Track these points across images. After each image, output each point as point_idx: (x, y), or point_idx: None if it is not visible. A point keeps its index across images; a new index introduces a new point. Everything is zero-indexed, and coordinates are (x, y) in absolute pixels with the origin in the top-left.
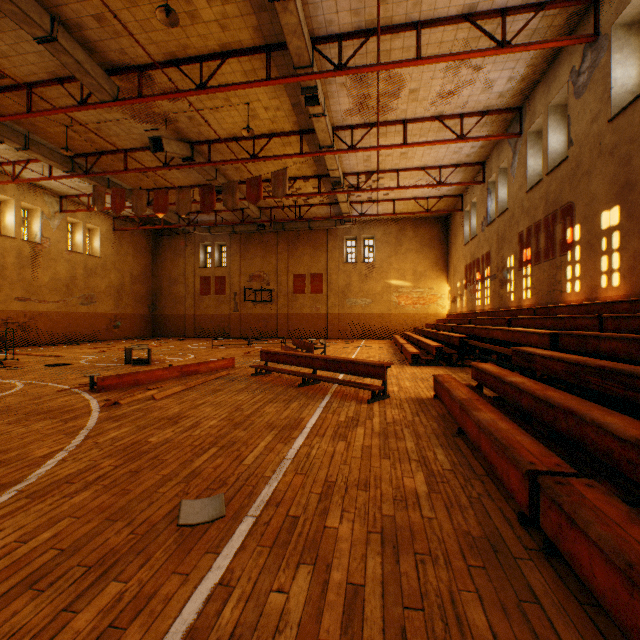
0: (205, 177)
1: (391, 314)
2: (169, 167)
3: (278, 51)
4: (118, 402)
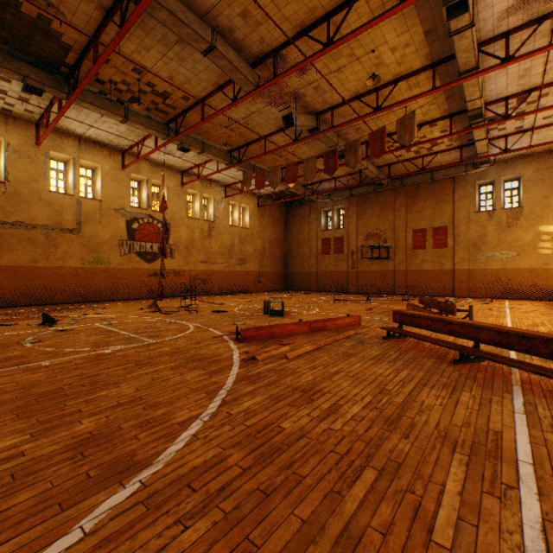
0: (327, 145)
1: (548, 269)
2: (297, 141)
3: None
4: (255, 357)
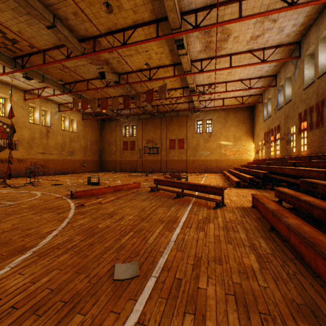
0: (125, 91)
1: (221, 160)
2: (108, 87)
3: (163, 22)
4: (83, 204)
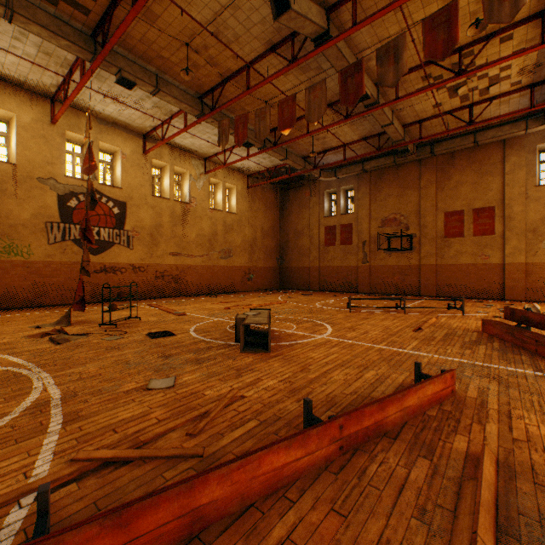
0: None
1: None
2: (296, 61)
3: None
4: None
